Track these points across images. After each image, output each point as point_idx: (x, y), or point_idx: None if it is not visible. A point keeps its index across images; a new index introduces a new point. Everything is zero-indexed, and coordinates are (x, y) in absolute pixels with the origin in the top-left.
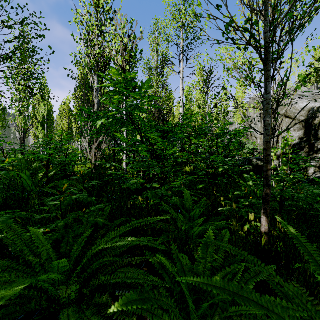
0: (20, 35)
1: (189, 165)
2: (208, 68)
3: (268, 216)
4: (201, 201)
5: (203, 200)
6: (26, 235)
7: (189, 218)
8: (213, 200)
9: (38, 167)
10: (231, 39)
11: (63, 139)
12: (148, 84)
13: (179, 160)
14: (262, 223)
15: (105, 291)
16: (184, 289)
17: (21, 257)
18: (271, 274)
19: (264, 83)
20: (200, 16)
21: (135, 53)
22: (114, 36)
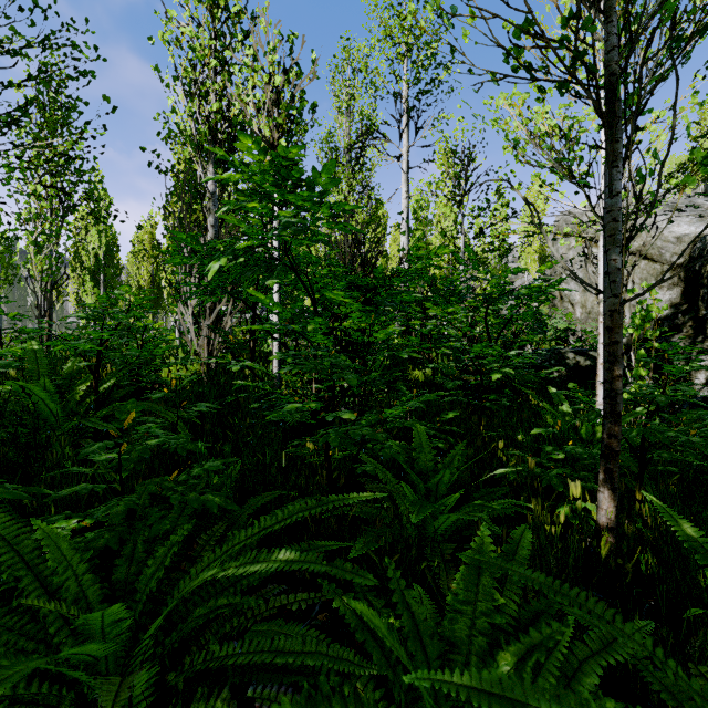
0: (39, 70)
1: (423, 366)
2: (463, 149)
3: (616, 489)
4: (455, 452)
5: (459, 449)
6: (32, 536)
7: (426, 493)
8: (479, 447)
9: (75, 371)
10: (525, 68)
11: (133, 306)
12: (328, 174)
13: (404, 355)
14: (600, 504)
15: (222, 681)
16: (423, 690)
17: (16, 592)
18: (652, 656)
19: (606, 170)
20: (453, 12)
21: (300, 110)
22: (251, 71)
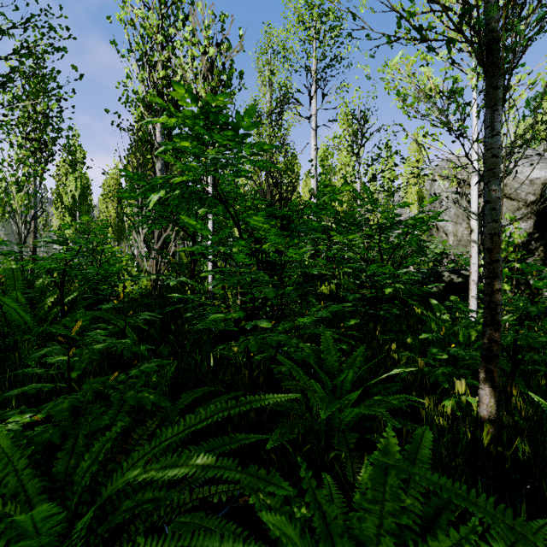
0: (22, 45)
1: (328, 283)
2: (360, 112)
3: (496, 386)
4: (356, 354)
5: (360, 352)
6: None
7: (332, 389)
8: (375, 348)
9: (46, 286)
10: (416, 29)
11: (92, 233)
12: (250, 118)
13: (314, 272)
14: (482, 399)
15: None
16: None
17: None
18: None
19: (487, 114)
20: None
21: (230, 75)
22: (190, 44)
